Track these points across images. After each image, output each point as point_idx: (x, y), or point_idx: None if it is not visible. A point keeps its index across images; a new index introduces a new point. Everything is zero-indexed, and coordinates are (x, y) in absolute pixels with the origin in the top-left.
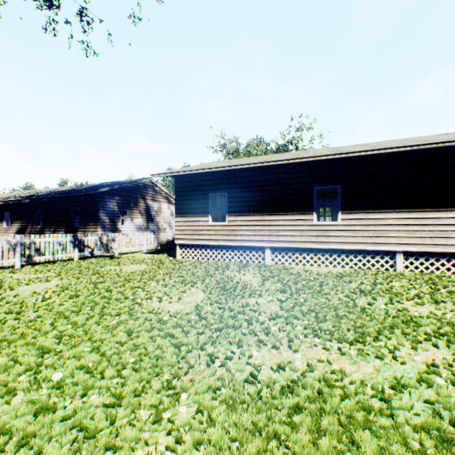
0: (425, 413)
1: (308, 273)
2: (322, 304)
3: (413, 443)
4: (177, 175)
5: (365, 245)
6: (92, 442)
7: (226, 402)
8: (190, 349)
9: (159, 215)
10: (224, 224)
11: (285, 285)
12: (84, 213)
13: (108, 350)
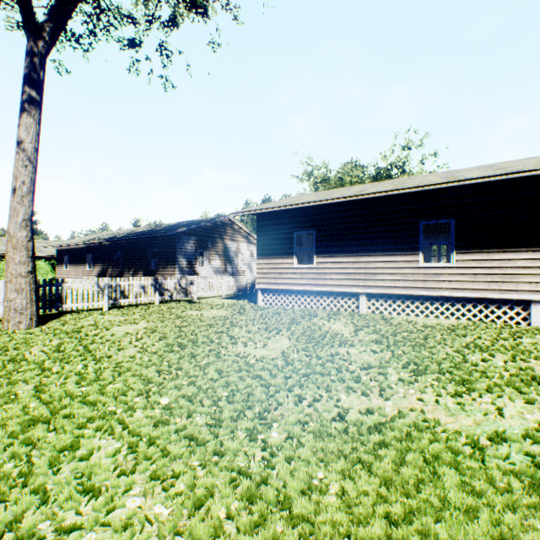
0: (522, 464)
1: (411, 324)
2: (423, 358)
3: (500, 484)
4: (259, 213)
5: (488, 292)
6: (203, 447)
7: (314, 433)
8: (278, 389)
9: (238, 257)
10: (311, 266)
11: (381, 336)
12: (161, 255)
13: (203, 384)
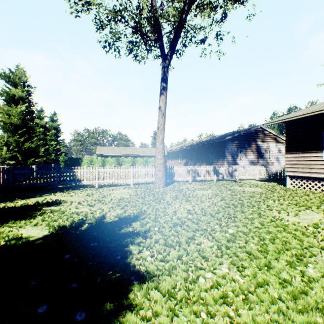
0: None
1: None
2: None
3: None
4: (287, 120)
5: None
6: (257, 259)
7: None
8: (310, 245)
9: (267, 152)
10: None
11: None
12: (216, 153)
13: (252, 228)
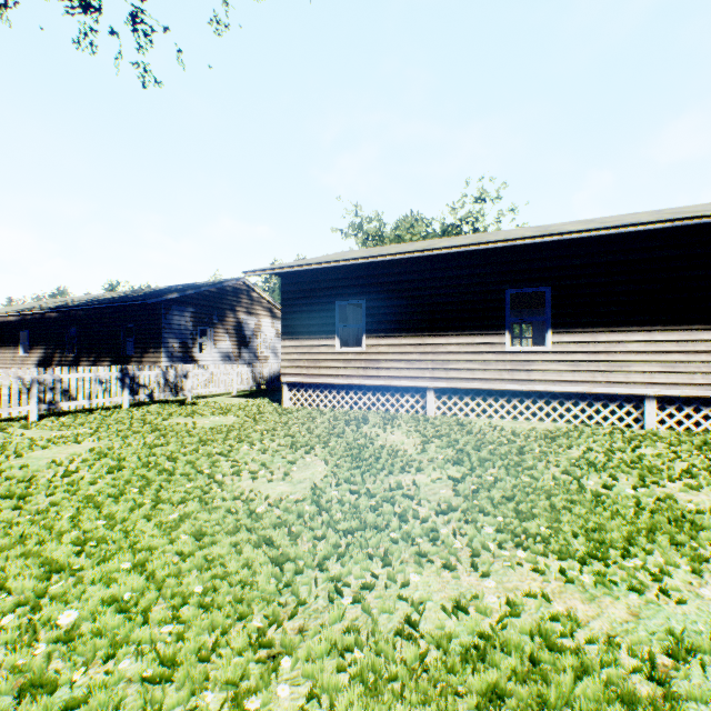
0: None
1: (497, 431)
2: (525, 487)
3: None
4: (284, 272)
5: (592, 386)
6: None
7: (363, 678)
8: (300, 568)
9: (258, 337)
10: (359, 350)
11: (460, 452)
12: (140, 334)
13: (159, 569)
